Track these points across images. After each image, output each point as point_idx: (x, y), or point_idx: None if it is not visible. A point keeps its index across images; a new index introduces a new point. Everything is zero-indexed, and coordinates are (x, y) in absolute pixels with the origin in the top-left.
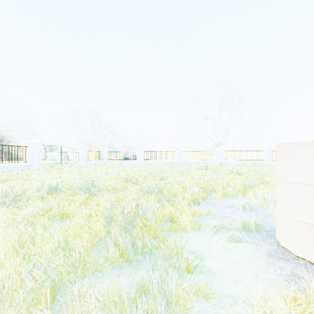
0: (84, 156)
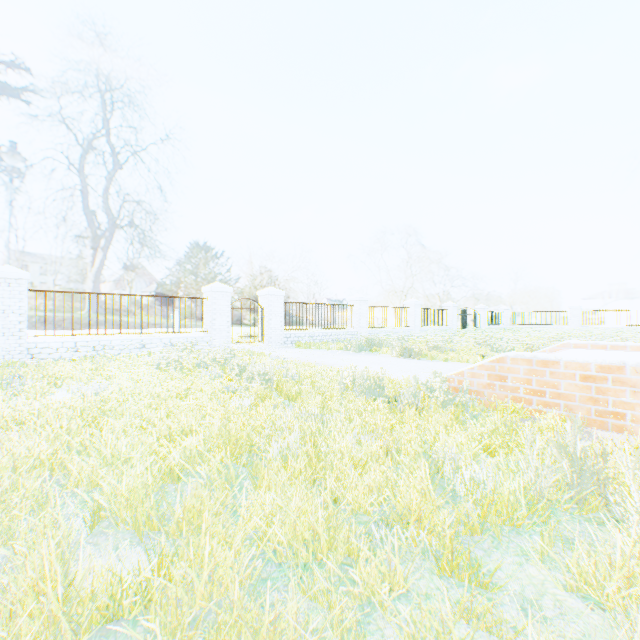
0: (485, 319)
